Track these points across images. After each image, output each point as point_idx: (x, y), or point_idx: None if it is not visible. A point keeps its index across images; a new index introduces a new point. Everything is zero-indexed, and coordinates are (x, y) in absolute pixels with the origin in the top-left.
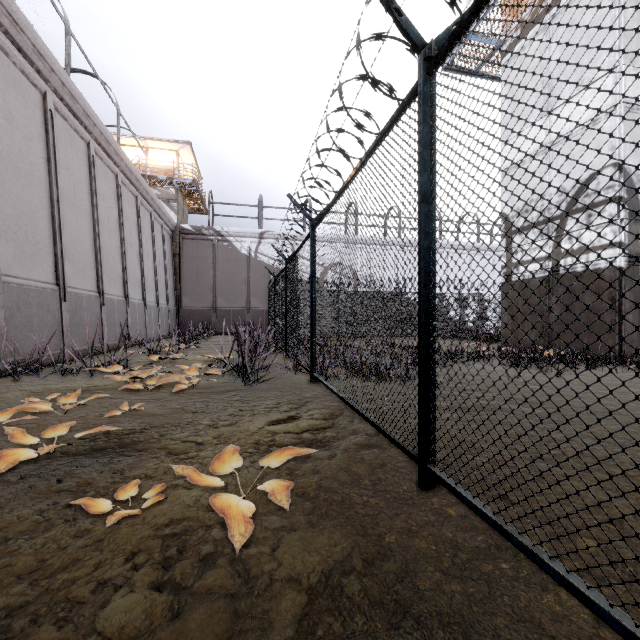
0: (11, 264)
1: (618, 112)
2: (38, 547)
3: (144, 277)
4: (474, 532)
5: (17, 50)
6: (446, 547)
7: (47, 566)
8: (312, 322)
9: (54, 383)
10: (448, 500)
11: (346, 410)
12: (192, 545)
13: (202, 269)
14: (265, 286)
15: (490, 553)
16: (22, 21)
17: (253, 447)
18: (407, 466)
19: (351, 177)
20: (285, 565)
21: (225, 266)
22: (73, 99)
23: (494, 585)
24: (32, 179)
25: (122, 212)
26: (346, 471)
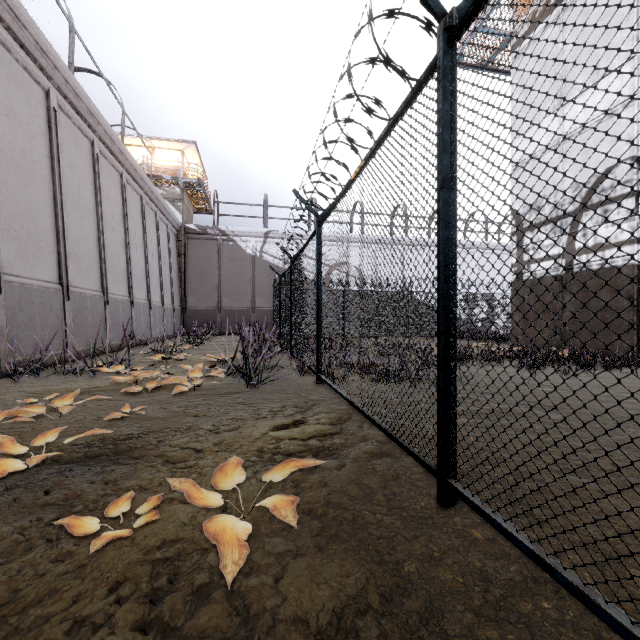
0: (13, 263)
1: (636, 103)
2: (13, 573)
3: (149, 277)
4: (506, 560)
5: (19, 47)
6: (475, 579)
7: (20, 598)
8: (318, 322)
9: (55, 384)
10: (472, 520)
11: (354, 414)
12: (185, 573)
13: (207, 269)
14: (270, 286)
15: (527, 588)
16: (24, 17)
17: (256, 455)
18: (423, 478)
19: (360, 168)
20: (290, 601)
21: (230, 266)
22: (77, 97)
23: (536, 631)
24: (35, 177)
25: (127, 211)
26: (357, 484)
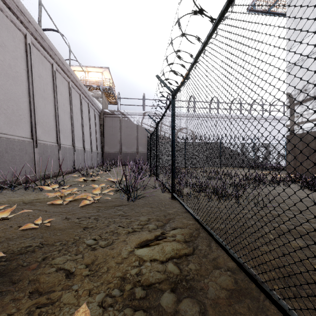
0: (2, 127)
1: None
2: None
3: (84, 136)
4: None
5: (8, 9)
6: None
7: None
8: (172, 159)
9: (17, 196)
10: None
11: (201, 230)
12: None
13: (114, 132)
14: (146, 140)
15: None
16: None
17: (118, 285)
18: None
19: (208, 36)
20: None
21: (126, 130)
22: (42, 39)
23: None
24: (17, 80)
25: (71, 102)
26: None
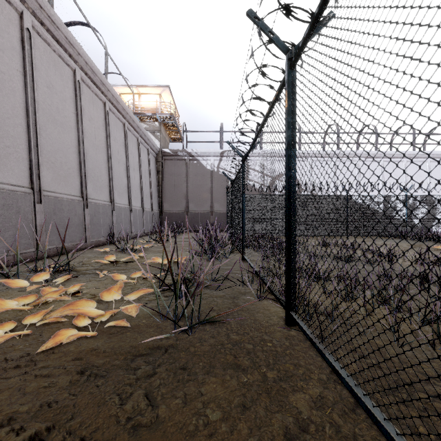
0: None
1: None
2: None
3: (130, 187)
4: None
5: None
6: None
7: None
8: (289, 225)
9: None
10: None
11: None
12: None
13: (178, 182)
14: (225, 194)
15: None
16: None
17: None
18: None
19: None
20: None
21: (194, 179)
22: (53, 25)
23: None
24: (2, 87)
25: (109, 133)
26: None
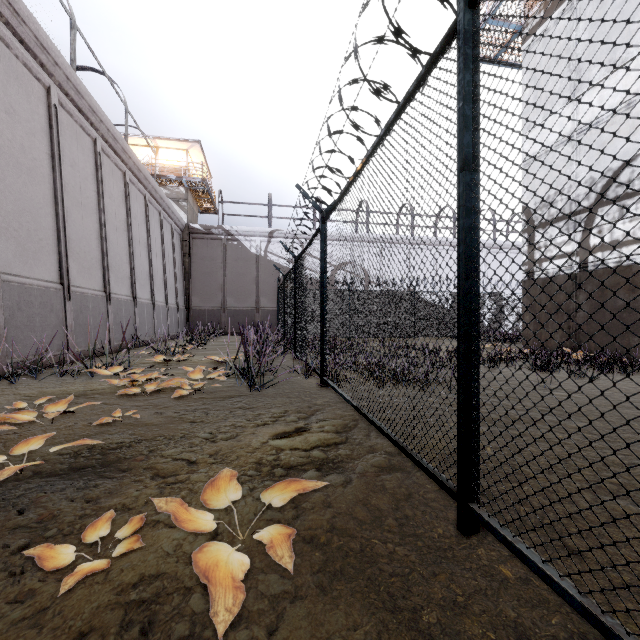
0: (12, 262)
1: None
2: None
3: (153, 277)
4: (544, 609)
5: (19, 42)
6: (509, 635)
7: None
8: (322, 322)
9: (51, 386)
10: (498, 552)
11: (361, 421)
12: (162, 621)
13: (212, 269)
14: (275, 286)
15: None
16: (23, 12)
17: (254, 468)
18: (439, 498)
19: (367, 157)
20: None
21: (235, 265)
22: (78, 94)
23: None
24: (35, 175)
25: (130, 211)
26: (364, 504)
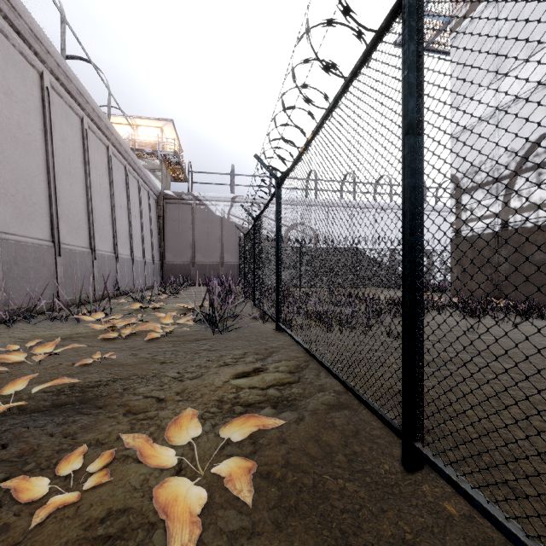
0: (9, 223)
1: None
2: None
3: (132, 236)
4: None
5: (16, 33)
6: None
7: None
8: (277, 274)
9: (42, 330)
10: (442, 488)
11: (311, 362)
12: None
13: (182, 229)
14: (236, 243)
15: None
16: (20, 7)
17: (216, 405)
18: (384, 435)
19: (317, 128)
20: None
21: (202, 226)
22: (67, 79)
23: None
24: (30, 148)
25: (112, 179)
26: (316, 441)
